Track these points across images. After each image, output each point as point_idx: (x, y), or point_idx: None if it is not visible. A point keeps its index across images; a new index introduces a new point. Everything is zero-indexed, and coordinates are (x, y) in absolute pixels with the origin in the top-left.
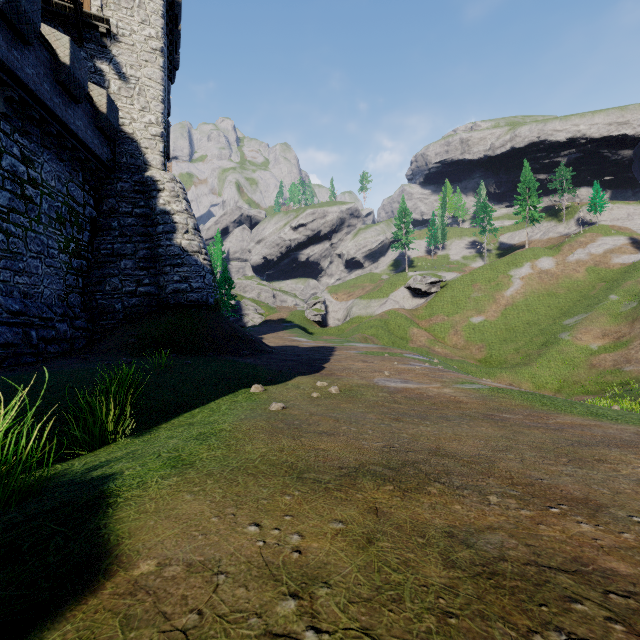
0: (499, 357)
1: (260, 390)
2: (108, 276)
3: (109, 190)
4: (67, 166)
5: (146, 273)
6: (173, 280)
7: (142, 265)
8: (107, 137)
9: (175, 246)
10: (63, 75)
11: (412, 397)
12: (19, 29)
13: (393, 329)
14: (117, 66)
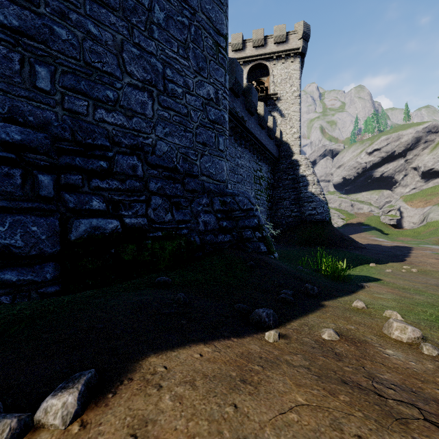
0: None
1: (374, 265)
2: (279, 209)
3: (277, 169)
4: (267, 166)
5: (295, 206)
6: (308, 209)
7: (293, 203)
8: (278, 147)
9: (308, 192)
10: (270, 133)
11: None
12: (263, 126)
13: None
14: (280, 111)
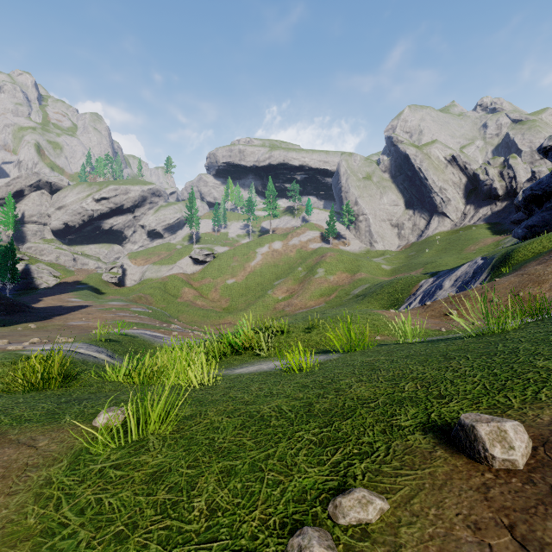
0: (235, 306)
1: None
2: None
3: None
4: None
5: None
6: None
7: None
8: None
9: None
10: None
11: (71, 327)
12: None
13: (169, 289)
14: None
